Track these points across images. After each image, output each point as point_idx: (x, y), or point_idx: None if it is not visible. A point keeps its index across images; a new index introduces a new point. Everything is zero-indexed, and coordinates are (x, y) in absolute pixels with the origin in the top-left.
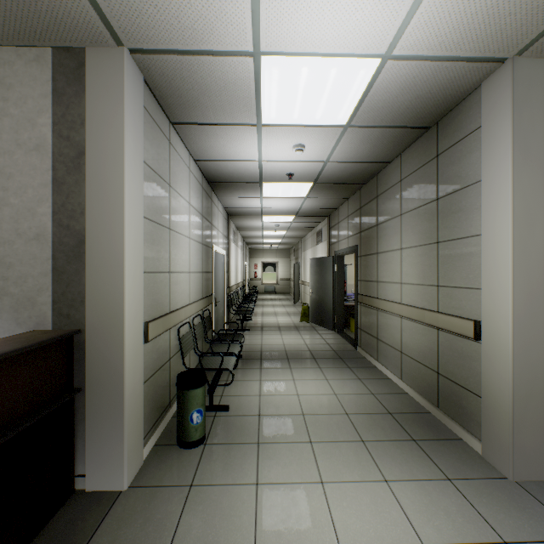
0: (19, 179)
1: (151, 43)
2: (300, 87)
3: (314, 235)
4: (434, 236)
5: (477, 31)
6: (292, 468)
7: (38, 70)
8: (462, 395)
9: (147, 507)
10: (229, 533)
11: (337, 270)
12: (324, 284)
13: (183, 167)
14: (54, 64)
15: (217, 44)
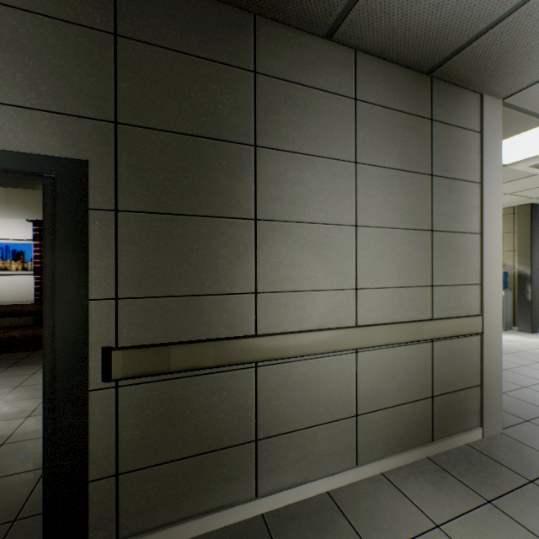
0: None
1: None
2: None
3: None
4: (428, 221)
5: None
6: None
7: None
8: (462, 398)
9: None
10: None
11: None
12: None
13: None
14: None
15: None
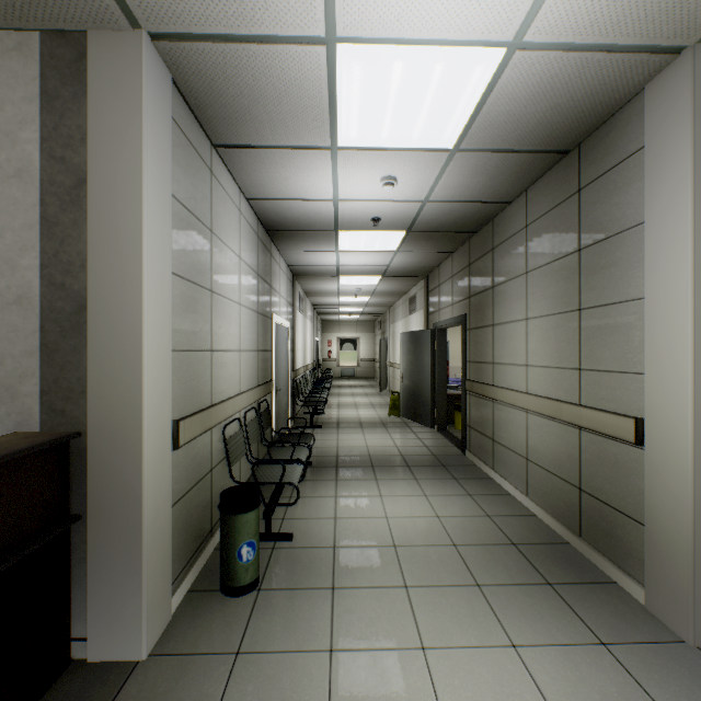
0: None
1: (180, 24)
2: (391, 91)
3: (406, 302)
4: (575, 301)
5: (646, 3)
6: (381, 627)
7: (20, 64)
8: (616, 521)
9: (173, 686)
10: None
11: (437, 348)
12: (420, 366)
13: (230, 208)
14: (43, 54)
15: (274, 25)
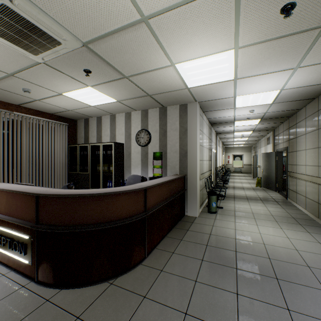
0: (171, 138)
1: (204, 100)
2: (250, 99)
3: (265, 140)
4: (317, 145)
5: (315, 80)
6: (247, 221)
7: (176, 111)
8: None
9: (204, 220)
10: (227, 226)
11: (277, 159)
12: (270, 166)
13: (204, 124)
14: (179, 108)
15: (222, 97)
